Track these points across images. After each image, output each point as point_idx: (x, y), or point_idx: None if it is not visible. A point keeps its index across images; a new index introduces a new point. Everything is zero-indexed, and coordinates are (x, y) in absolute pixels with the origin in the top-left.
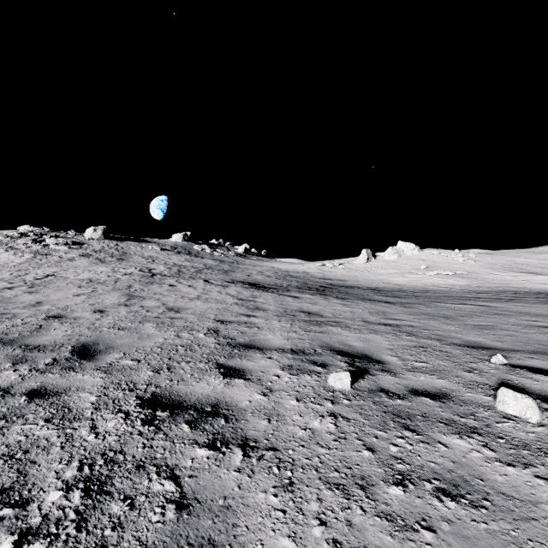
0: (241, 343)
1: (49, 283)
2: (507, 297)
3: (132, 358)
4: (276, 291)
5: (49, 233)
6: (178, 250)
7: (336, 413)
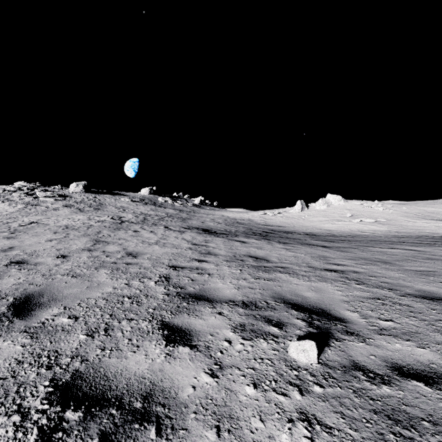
0: (191, 293)
1: (29, 230)
2: (428, 242)
3: (70, 314)
4: (226, 236)
5: (39, 187)
6: (145, 201)
7: (310, 415)
